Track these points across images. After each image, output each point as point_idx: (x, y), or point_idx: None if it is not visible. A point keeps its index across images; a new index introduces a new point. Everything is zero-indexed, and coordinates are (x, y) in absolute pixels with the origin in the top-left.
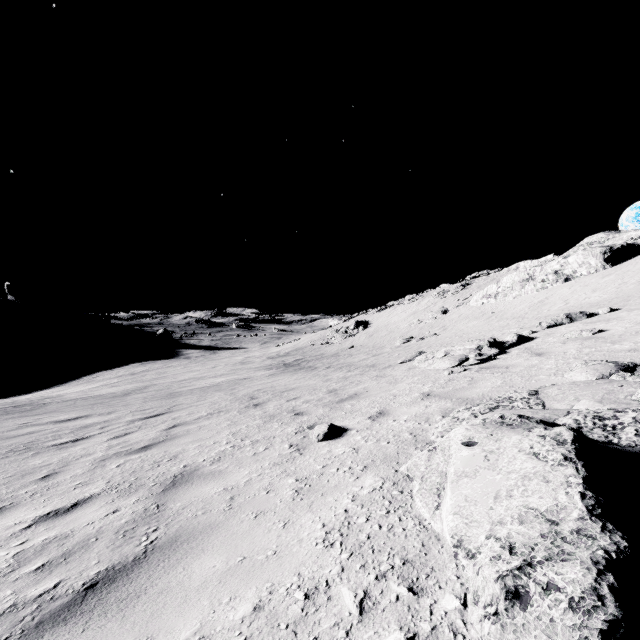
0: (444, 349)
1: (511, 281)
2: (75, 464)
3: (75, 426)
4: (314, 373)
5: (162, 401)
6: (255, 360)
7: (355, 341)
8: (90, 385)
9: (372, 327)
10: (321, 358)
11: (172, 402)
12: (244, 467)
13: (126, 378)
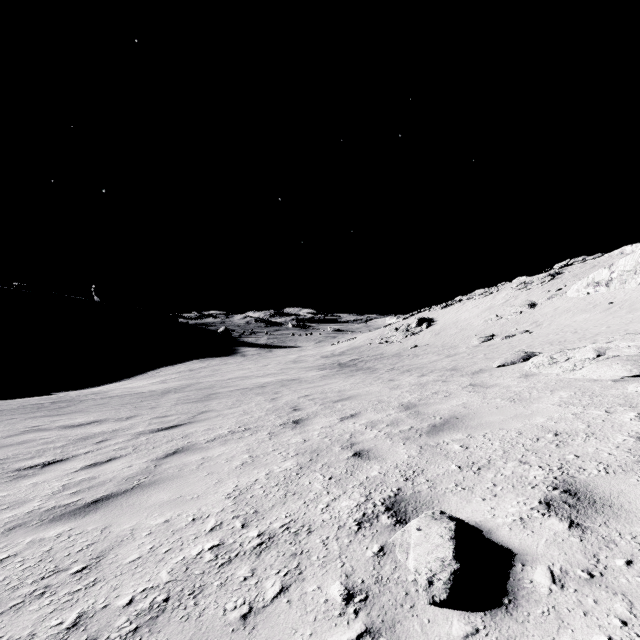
0: (592, 346)
1: (633, 263)
2: None
3: (76, 436)
4: (375, 376)
5: (193, 405)
6: (308, 359)
7: (419, 340)
8: (152, 380)
9: (438, 324)
10: (381, 358)
11: (202, 407)
12: None
13: (184, 374)
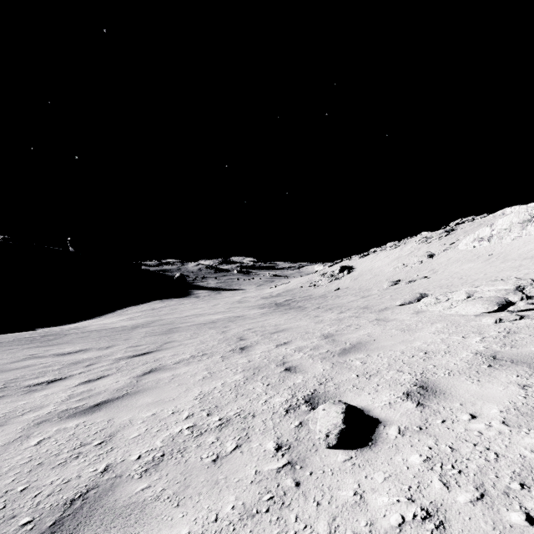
0: (464, 290)
1: (508, 223)
2: (9, 425)
3: (68, 361)
4: (304, 313)
5: (159, 337)
6: (250, 300)
7: (341, 284)
8: (120, 317)
9: (356, 271)
10: (309, 299)
11: (166, 338)
12: (186, 505)
13: (147, 312)
